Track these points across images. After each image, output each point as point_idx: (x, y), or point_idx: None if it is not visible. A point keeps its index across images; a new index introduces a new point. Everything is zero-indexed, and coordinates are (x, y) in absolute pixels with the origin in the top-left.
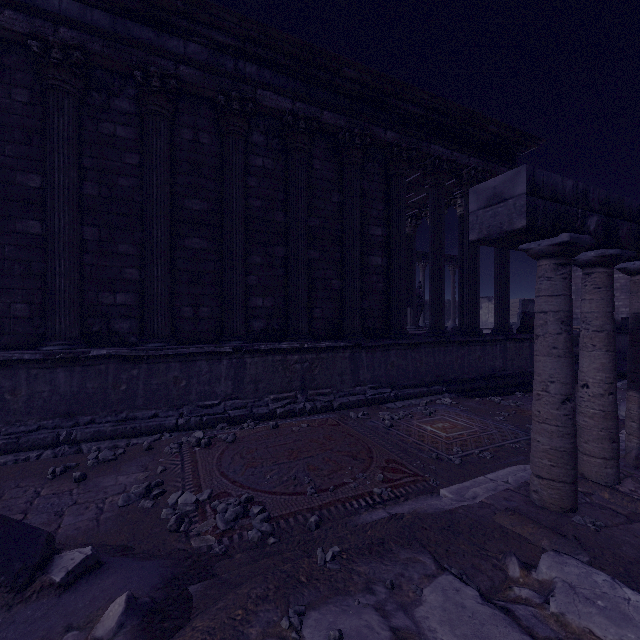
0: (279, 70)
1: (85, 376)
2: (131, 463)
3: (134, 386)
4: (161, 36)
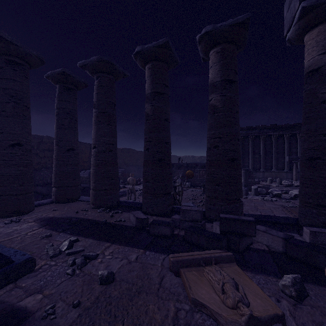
0: (270, 129)
1: None
2: None
3: None
4: (252, 131)
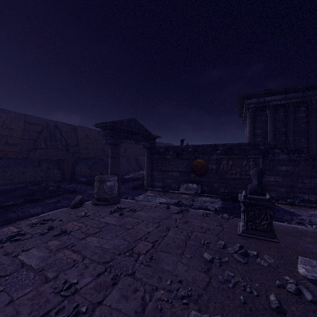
0: None
1: None
2: None
3: None
4: (314, 91)
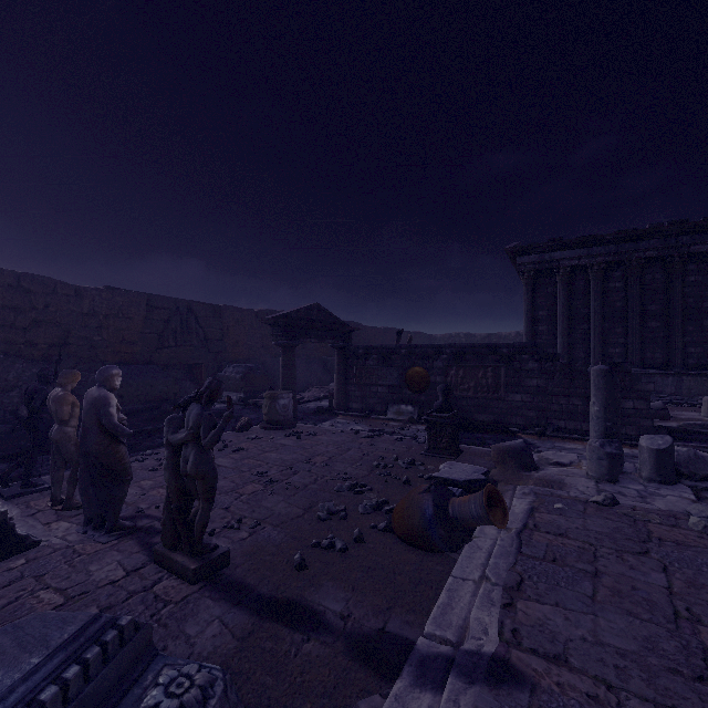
0: (705, 232)
1: None
2: None
3: None
4: (637, 243)
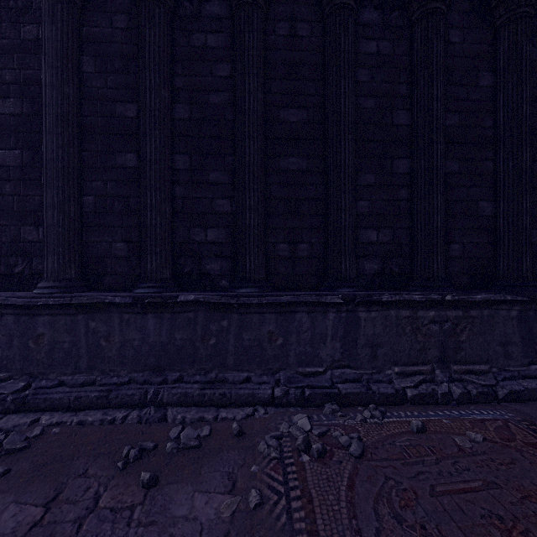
0: None
1: (173, 325)
2: (215, 462)
3: (224, 340)
4: None
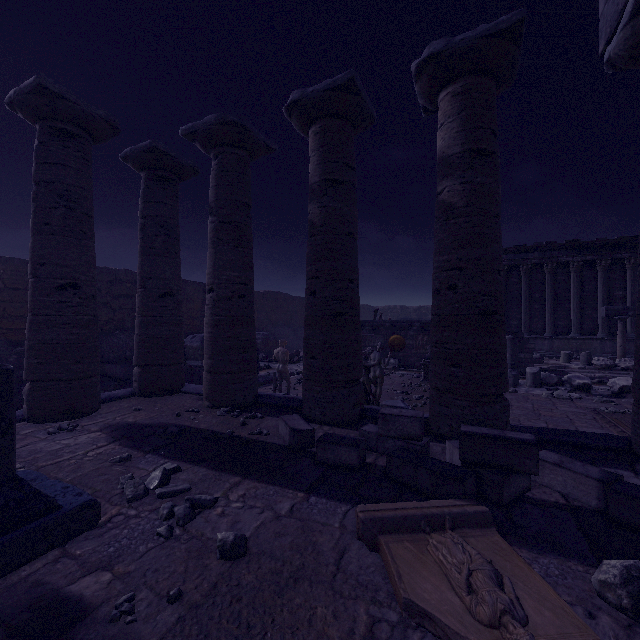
0: (566, 250)
1: None
2: None
3: None
4: (527, 254)
